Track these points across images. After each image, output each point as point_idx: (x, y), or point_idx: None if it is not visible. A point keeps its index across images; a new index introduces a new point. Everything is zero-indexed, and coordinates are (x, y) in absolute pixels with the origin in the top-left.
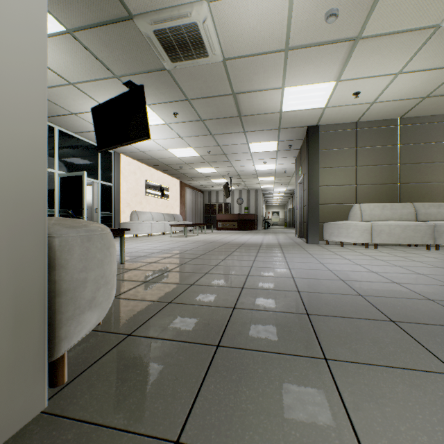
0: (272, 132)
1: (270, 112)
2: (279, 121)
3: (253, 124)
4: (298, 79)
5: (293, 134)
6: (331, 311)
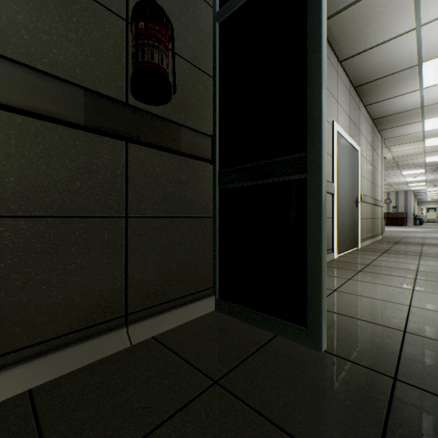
0: (420, 167)
1: (417, 163)
2: (424, 164)
3: (405, 167)
4: (433, 156)
5: (436, 166)
6: (430, 238)
